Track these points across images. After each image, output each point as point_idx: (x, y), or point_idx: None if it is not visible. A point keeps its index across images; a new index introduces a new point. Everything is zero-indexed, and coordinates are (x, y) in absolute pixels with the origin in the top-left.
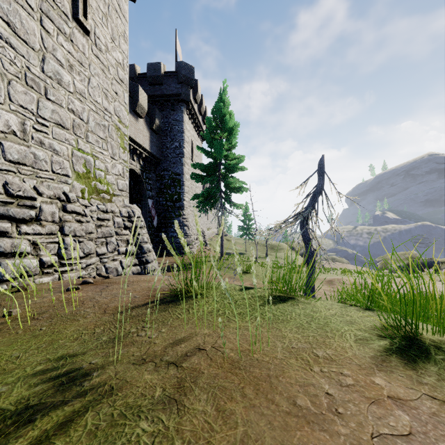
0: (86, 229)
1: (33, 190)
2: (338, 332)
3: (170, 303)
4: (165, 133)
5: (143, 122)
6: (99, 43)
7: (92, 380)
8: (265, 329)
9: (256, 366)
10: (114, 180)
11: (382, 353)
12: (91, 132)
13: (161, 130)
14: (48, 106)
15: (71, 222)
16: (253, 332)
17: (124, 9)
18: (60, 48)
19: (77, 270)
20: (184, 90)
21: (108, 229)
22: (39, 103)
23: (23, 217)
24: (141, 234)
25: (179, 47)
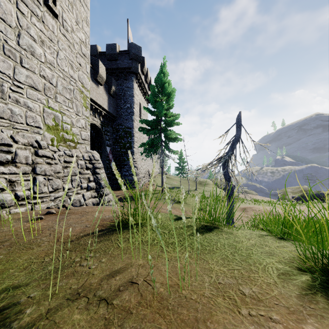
0: (55, 170)
1: (10, 138)
2: (261, 265)
3: (114, 232)
4: (119, 97)
5: (103, 88)
6: (66, 25)
7: (22, 320)
8: (194, 261)
9: (184, 305)
10: (78, 131)
11: (306, 291)
12: (59, 94)
13: (117, 94)
14: (23, 72)
15: (42, 164)
16: (183, 263)
17: (86, 0)
18: (33, 27)
19: (47, 201)
20: (134, 65)
21: (73, 169)
22: (15, 69)
23: (1, 160)
24: (99, 173)
25: (130, 32)
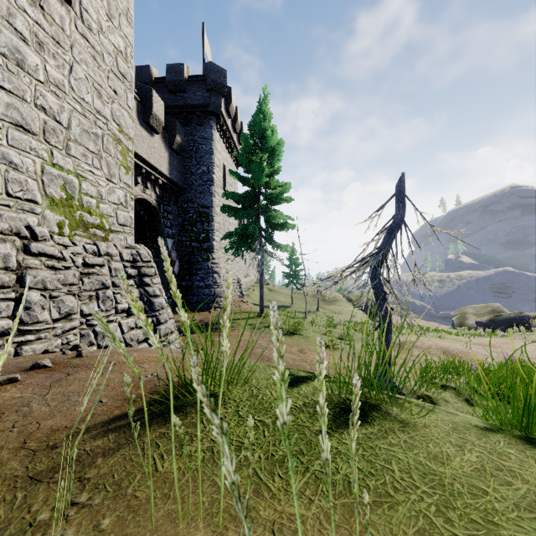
0: (64, 279)
1: None
2: None
3: (153, 421)
4: (189, 154)
5: (160, 139)
6: (88, 18)
7: None
8: None
9: None
10: (111, 211)
11: None
12: (74, 142)
13: (184, 150)
14: None
15: (39, 269)
16: None
17: None
18: (21, 14)
19: (47, 338)
20: (214, 100)
21: (101, 278)
22: None
23: None
24: (151, 285)
25: (208, 46)
